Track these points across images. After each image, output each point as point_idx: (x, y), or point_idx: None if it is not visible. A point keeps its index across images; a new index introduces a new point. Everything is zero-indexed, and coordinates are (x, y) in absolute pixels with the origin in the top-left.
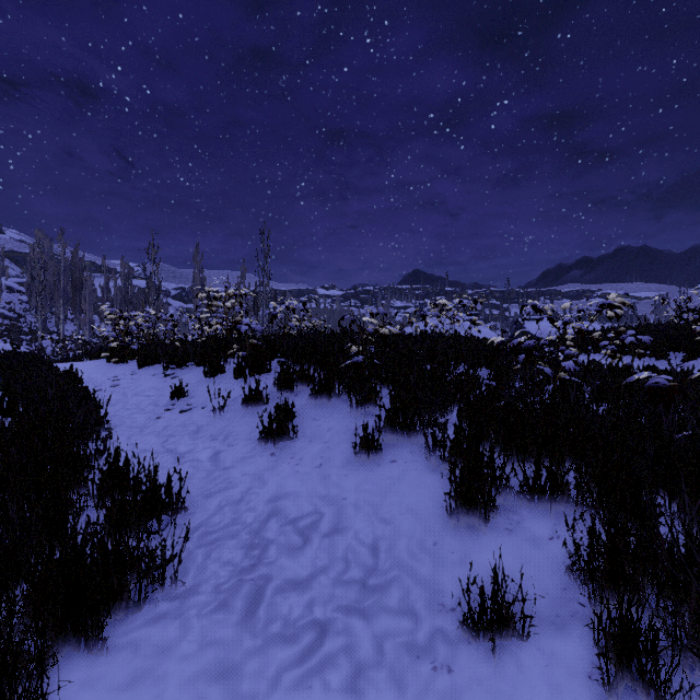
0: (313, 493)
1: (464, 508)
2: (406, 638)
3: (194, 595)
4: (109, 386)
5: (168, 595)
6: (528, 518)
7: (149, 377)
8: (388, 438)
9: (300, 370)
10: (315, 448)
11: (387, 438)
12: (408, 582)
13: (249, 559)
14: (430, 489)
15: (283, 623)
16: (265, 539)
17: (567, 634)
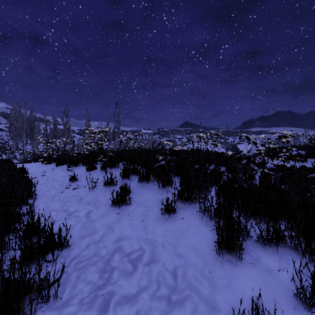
0: (139, 237)
1: (226, 250)
2: None
3: (67, 307)
4: (40, 175)
5: (51, 307)
6: (263, 256)
7: (60, 171)
8: (179, 205)
9: (133, 168)
10: (140, 210)
11: (178, 205)
12: (196, 299)
13: (102, 280)
14: (204, 236)
15: None
16: (111, 266)
17: None
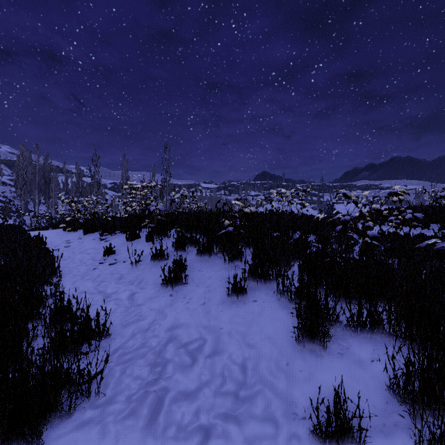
0: (199, 324)
1: (308, 337)
2: (269, 441)
3: (111, 404)
4: (64, 247)
5: (93, 404)
6: (354, 345)
7: (90, 241)
8: (251, 284)
9: (190, 236)
10: (200, 291)
11: (250, 284)
12: (269, 394)
13: (153, 374)
14: (282, 322)
15: (177, 428)
16: (164, 359)
17: (393, 441)
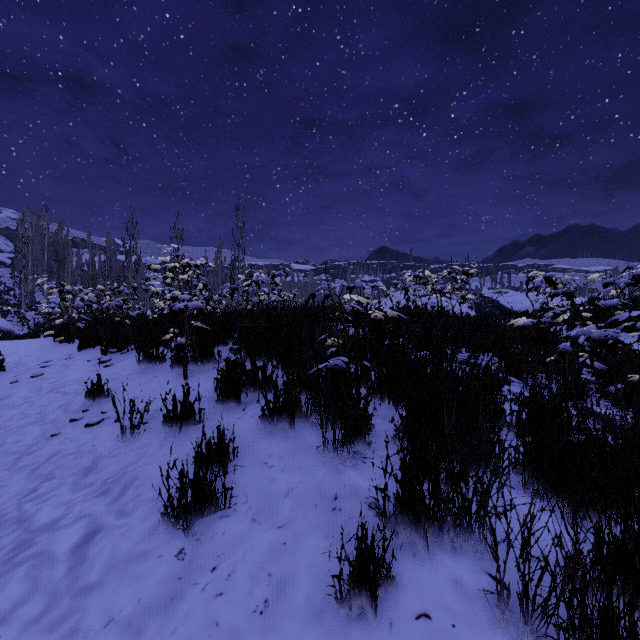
0: None
1: None
2: None
3: None
4: (30, 376)
5: None
6: None
7: (81, 364)
8: (402, 534)
9: (251, 369)
10: (260, 544)
11: (400, 534)
12: None
13: None
14: None
15: None
16: None
17: None
